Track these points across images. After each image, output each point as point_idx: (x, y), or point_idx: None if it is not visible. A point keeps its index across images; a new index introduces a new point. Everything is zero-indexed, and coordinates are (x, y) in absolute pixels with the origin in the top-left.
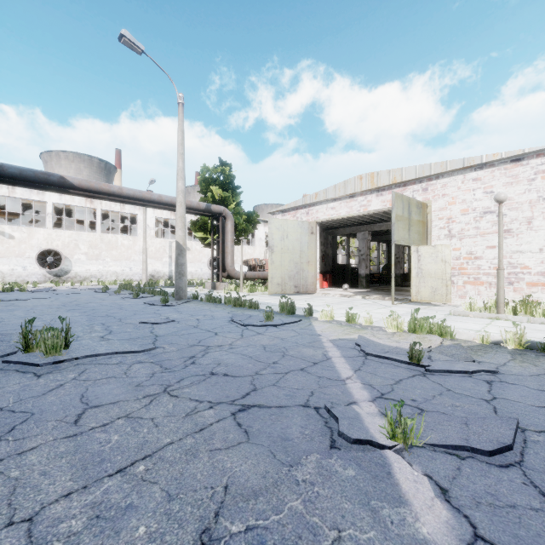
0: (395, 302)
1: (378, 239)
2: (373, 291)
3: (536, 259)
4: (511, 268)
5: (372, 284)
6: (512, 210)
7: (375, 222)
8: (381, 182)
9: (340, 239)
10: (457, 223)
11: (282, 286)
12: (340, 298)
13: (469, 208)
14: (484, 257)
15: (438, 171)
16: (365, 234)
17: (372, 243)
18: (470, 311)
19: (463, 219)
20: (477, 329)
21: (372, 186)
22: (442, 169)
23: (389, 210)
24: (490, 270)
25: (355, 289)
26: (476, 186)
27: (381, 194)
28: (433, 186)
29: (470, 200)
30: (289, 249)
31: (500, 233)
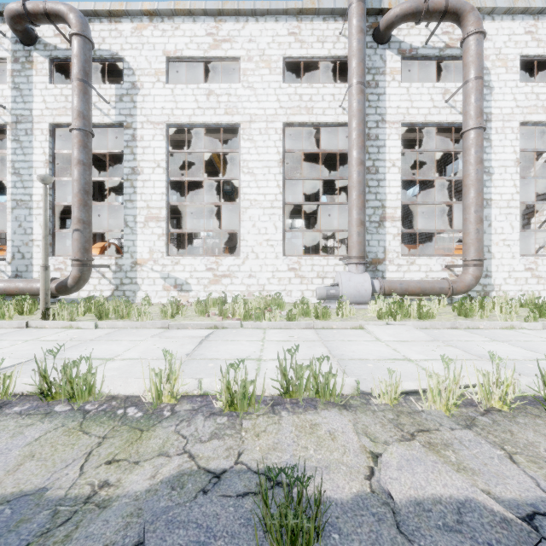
0: None
1: None
2: None
3: None
4: None
5: None
6: None
7: None
8: None
9: None
10: None
11: None
12: None
13: None
14: None
15: None
16: None
17: None
18: None
19: None
20: None
21: None
22: None
23: None
24: None
25: None
26: None
27: None
28: None
29: None
30: None
31: None
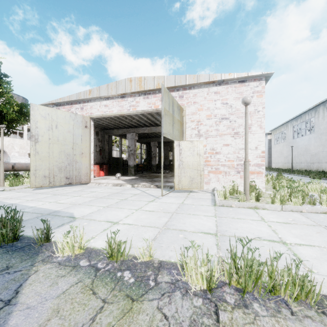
0: (160, 190)
1: (141, 141)
2: (139, 178)
3: (253, 154)
4: (239, 161)
5: (137, 172)
6: (239, 118)
7: (140, 127)
8: (148, 86)
9: (115, 140)
10: (204, 125)
11: (50, 178)
12: (111, 188)
13: (212, 114)
14: (221, 152)
15: (192, 82)
16: (133, 135)
17: (137, 144)
18: (224, 198)
19: (208, 122)
20: (278, 238)
21: (140, 89)
22: (194, 80)
23: (151, 116)
24: (225, 162)
25: (126, 176)
26: (217, 97)
27: (147, 97)
28: (187, 94)
29: (213, 108)
30: (60, 140)
31: (246, 131)
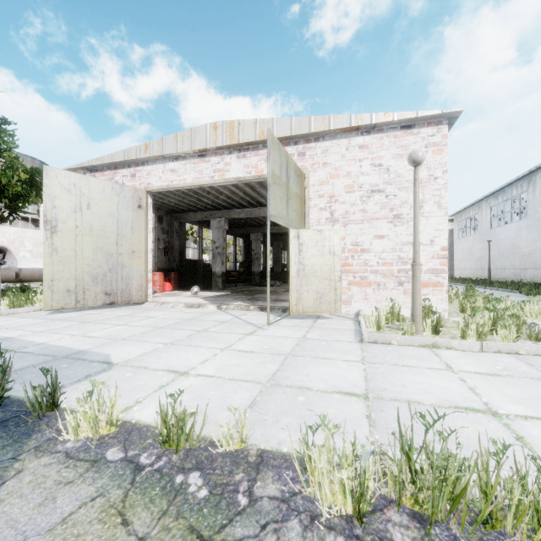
0: (265, 315)
1: (235, 232)
2: (231, 295)
3: (427, 253)
4: (401, 264)
5: (229, 284)
6: (402, 190)
7: (233, 208)
8: (245, 136)
9: (191, 230)
10: (341, 203)
11: (77, 294)
12: (183, 311)
13: (355, 184)
14: (371, 250)
15: (320, 129)
16: (221, 222)
17: (228, 238)
18: (378, 328)
19: (348, 198)
20: (482, 405)
21: (232, 141)
22: (324, 126)
23: (251, 190)
24: (378, 266)
25: (209, 291)
26: (363, 155)
27: (243, 155)
28: (312, 150)
29: (356, 173)
30: (94, 230)
31: (416, 211)
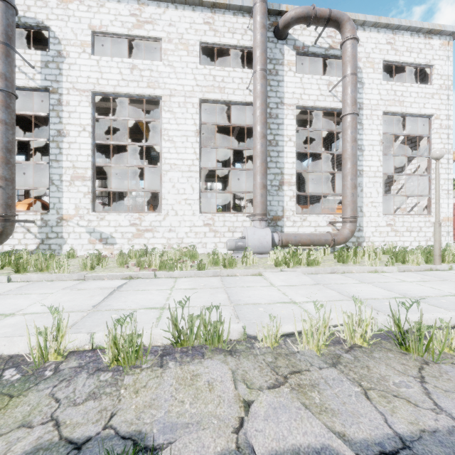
0: None
1: None
2: None
3: None
4: None
5: None
6: None
7: None
8: None
9: None
10: None
11: None
12: None
13: None
14: None
15: None
16: None
17: None
18: None
19: None
20: None
21: None
22: None
23: None
24: None
25: None
26: None
27: None
28: None
29: None
30: None
31: None
